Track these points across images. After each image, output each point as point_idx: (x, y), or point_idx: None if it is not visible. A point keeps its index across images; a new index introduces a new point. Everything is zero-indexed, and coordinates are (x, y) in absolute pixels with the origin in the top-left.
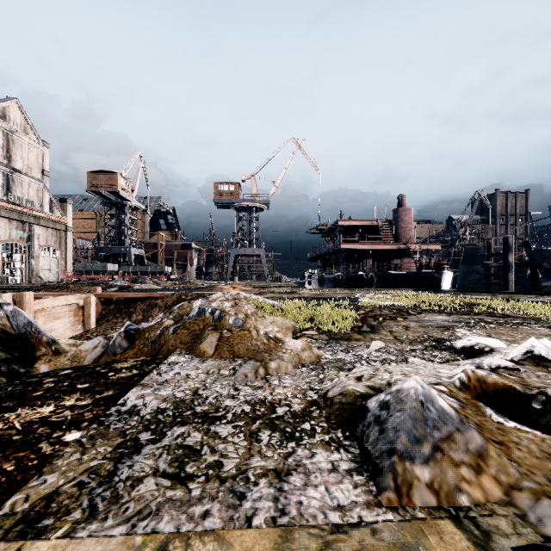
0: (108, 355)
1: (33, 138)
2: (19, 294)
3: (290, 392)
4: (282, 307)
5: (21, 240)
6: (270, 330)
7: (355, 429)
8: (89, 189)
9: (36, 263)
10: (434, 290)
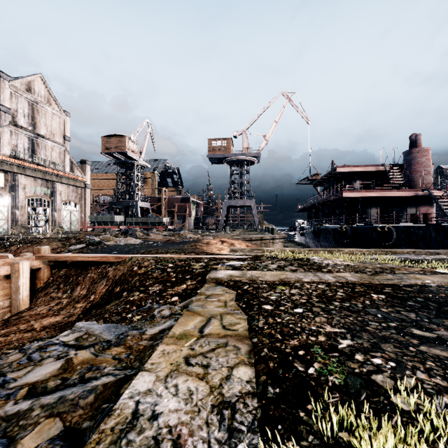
0: None
1: (55, 108)
2: None
3: None
4: None
5: (45, 196)
6: None
7: None
8: (103, 151)
9: (58, 215)
10: None
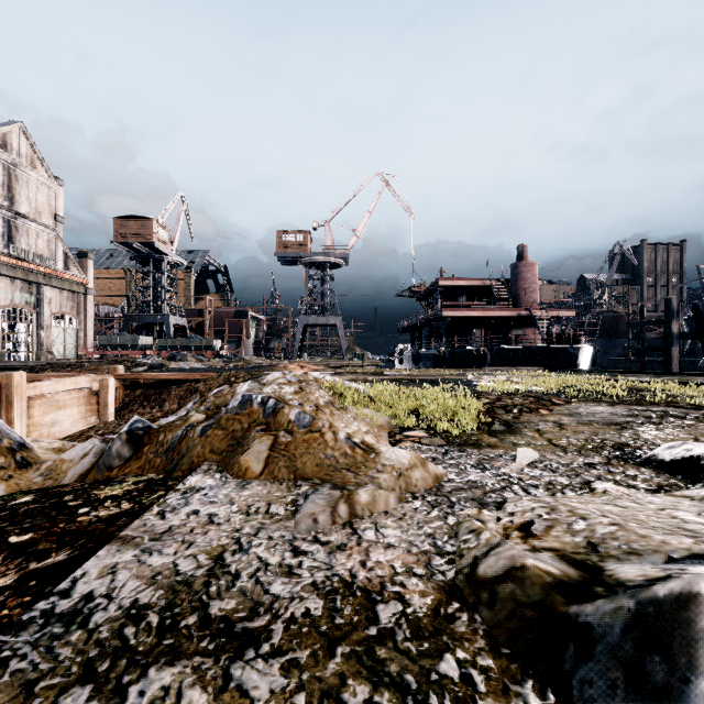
0: (100, 470)
1: (42, 173)
2: (6, 374)
3: (399, 559)
4: (370, 394)
5: (26, 306)
6: (355, 430)
7: (567, 685)
8: (116, 240)
9: (47, 335)
10: (571, 370)
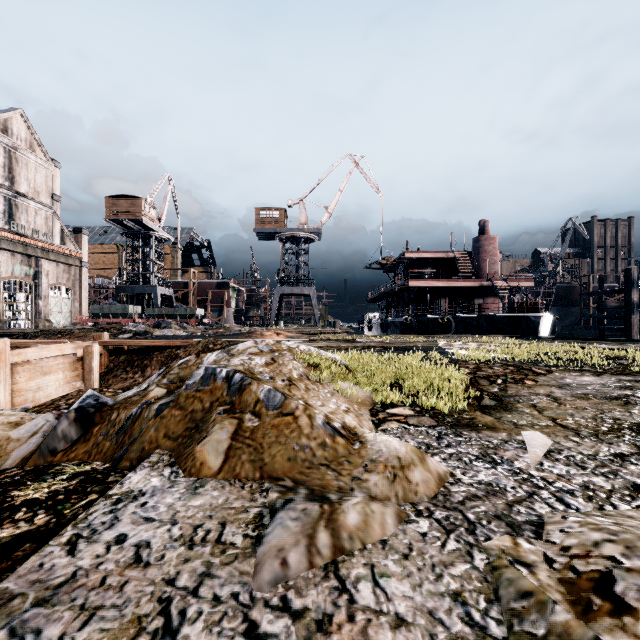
0: (42, 455)
1: (40, 156)
2: None
3: None
4: (346, 363)
5: (26, 277)
6: (333, 409)
7: None
8: (108, 217)
9: (45, 304)
10: (535, 337)
